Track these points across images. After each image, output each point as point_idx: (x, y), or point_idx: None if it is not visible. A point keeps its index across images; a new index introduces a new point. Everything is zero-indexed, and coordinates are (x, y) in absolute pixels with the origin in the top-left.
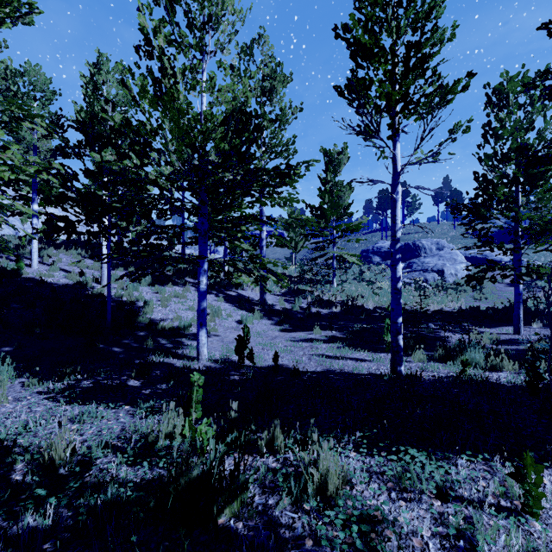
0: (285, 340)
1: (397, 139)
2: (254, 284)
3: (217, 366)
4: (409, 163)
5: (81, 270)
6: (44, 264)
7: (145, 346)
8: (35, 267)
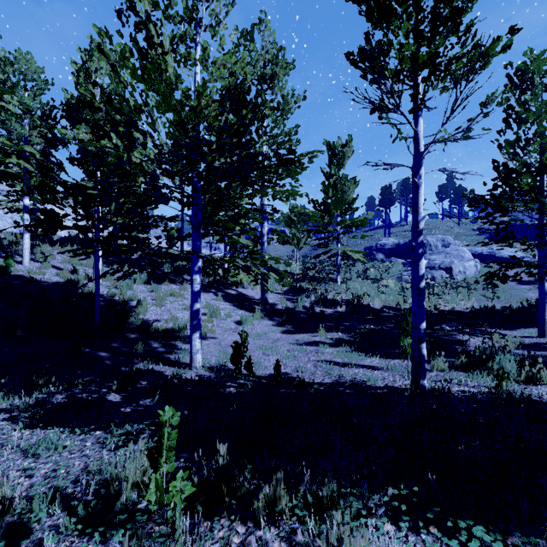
0: (288, 343)
1: (419, 114)
2: (253, 283)
3: (212, 375)
4: (434, 141)
5: (74, 267)
6: (36, 261)
7: (135, 350)
8: (26, 265)
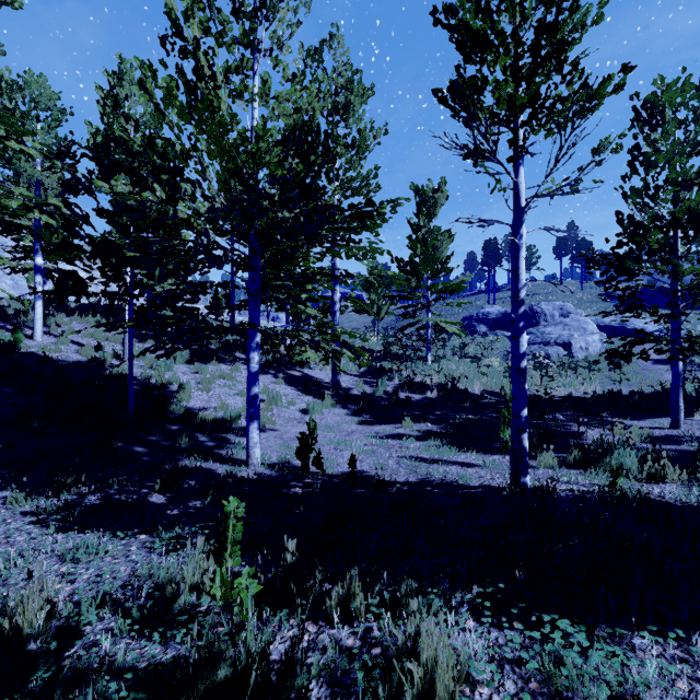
0: (365, 436)
1: (520, 162)
2: (323, 362)
3: (273, 473)
4: (537, 195)
5: (98, 343)
6: (51, 335)
7: (178, 444)
8: (39, 339)
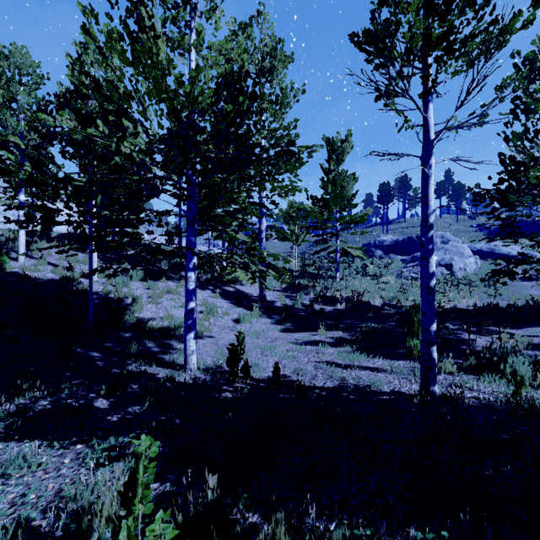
0: (287, 342)
1: (429, 99)
2: (251, 280)
3: (207, 377)
4: (446, 128)
5: (69, 264)
6: (32, 258)
7: (128, 350)
8: (22, 261)
